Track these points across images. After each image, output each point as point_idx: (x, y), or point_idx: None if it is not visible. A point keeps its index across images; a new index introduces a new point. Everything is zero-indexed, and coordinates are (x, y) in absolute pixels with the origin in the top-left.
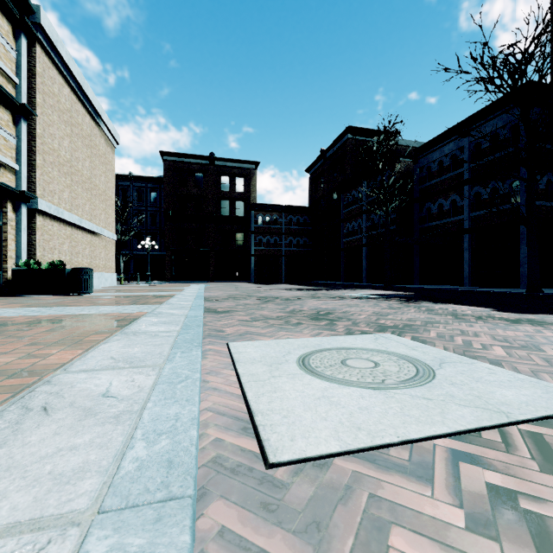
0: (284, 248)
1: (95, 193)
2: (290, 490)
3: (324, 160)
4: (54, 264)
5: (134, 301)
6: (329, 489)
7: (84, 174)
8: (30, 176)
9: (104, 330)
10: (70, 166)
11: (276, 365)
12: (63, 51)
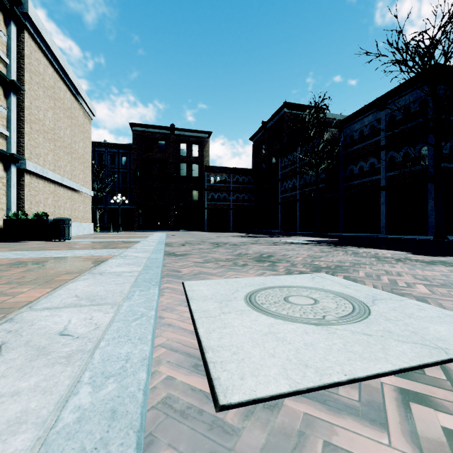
0: (232, 203)
1: (75, 156)
2: (241, 436)
3: (265, 130)
4: (39, 215)
5: (105, 246)
6: (281, 435)
7: (65, 141)
8: (19, 141)
9: (74, 270)
10: (53, 133)
11: (226, 302)
12: (47, 37)
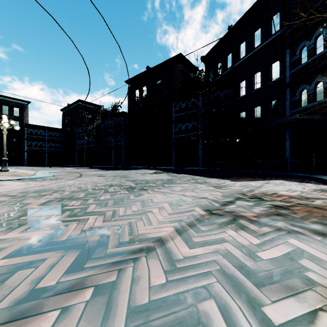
0: (47, 148)
1: None
2: None
3: (69, 108)
4: None
5: None
6: None
7: None
8: None
9: None
10: None
11: None
12: None
